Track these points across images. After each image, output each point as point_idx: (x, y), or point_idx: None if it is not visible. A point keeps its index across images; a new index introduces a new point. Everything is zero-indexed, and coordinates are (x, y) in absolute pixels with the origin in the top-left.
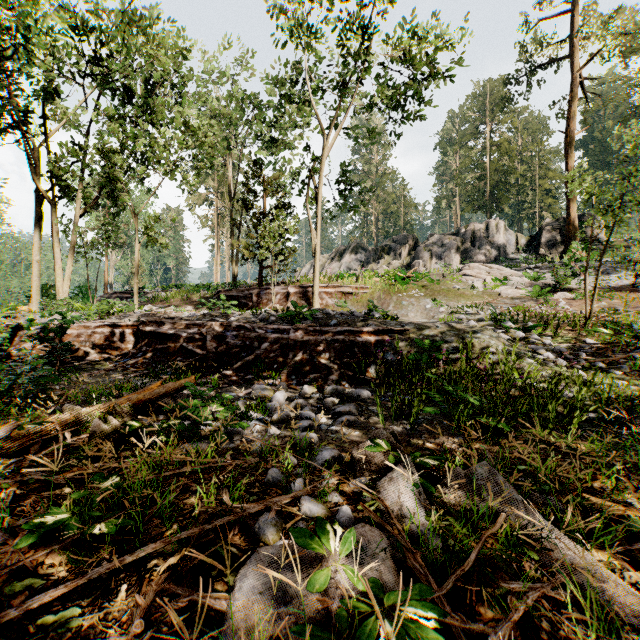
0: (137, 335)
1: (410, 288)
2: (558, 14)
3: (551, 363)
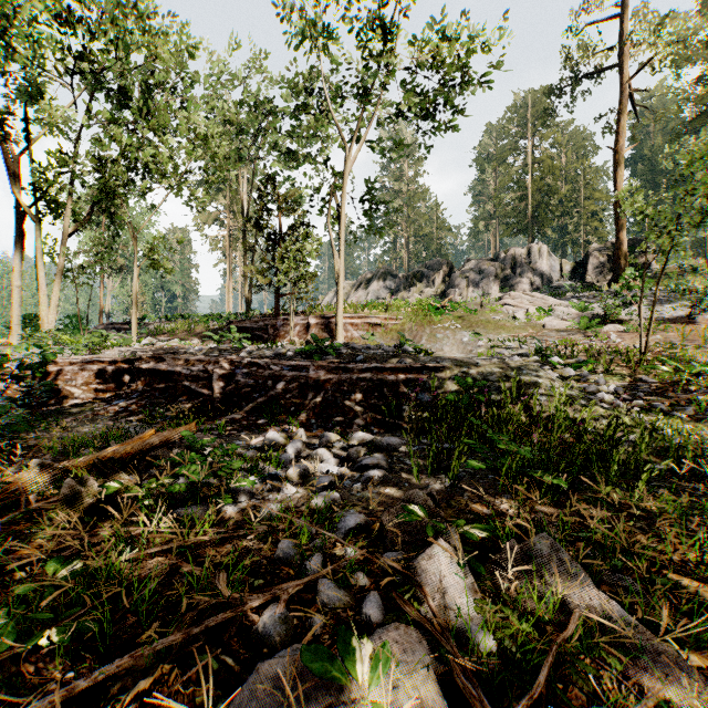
0: (133, 372)
1: (445, 319)
2: (606, 18)
3: (606, 405)
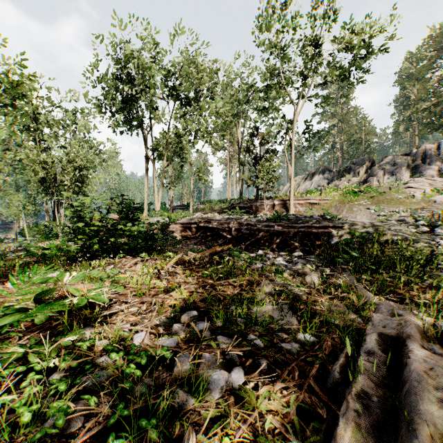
0: (196, 228)
1: (360, 199)
2: None
3: (438, 246)
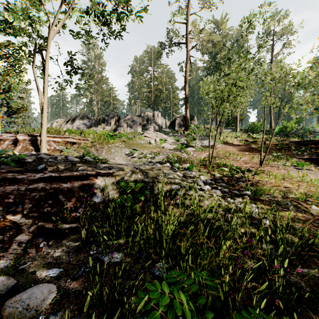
0: None
1: (116, 141)
2: (182, 22)
3: (213, 194)
